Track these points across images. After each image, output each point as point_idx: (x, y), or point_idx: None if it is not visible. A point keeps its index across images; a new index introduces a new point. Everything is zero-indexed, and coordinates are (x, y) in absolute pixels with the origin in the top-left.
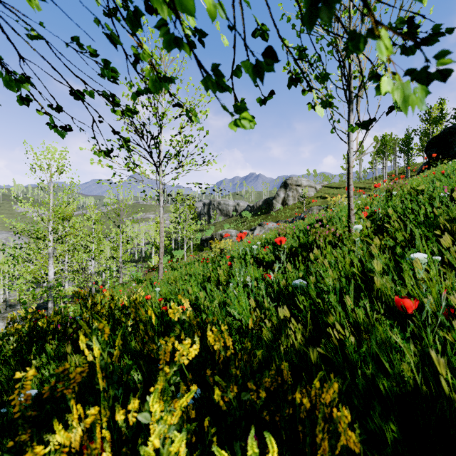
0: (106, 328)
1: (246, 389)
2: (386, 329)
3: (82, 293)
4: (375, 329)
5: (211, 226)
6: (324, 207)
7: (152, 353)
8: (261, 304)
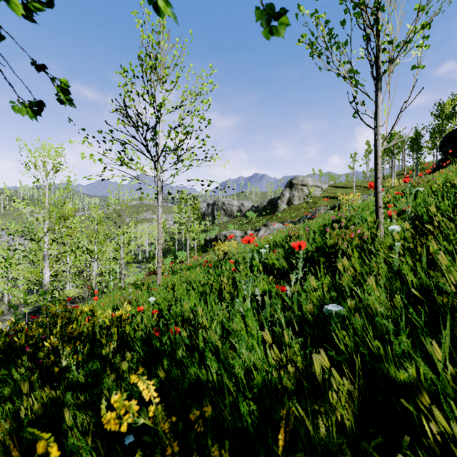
0: None
1: None
2: None
3: (52, 311)
4: None
5: (215, 227)
6: (332, 207)
7: None
8: (279, 336)
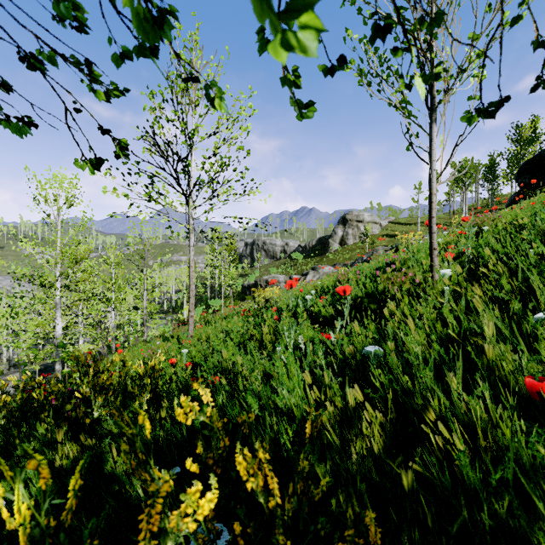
0: (43, 464)
1: (302, 538)
2: (535, 443)
3: (82, 359)
4: (519, 445)
5: (254, 271)
6: (391, 247)
7: (145, 484)
8: (320, 379)
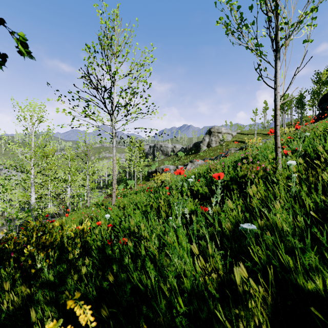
0: None
1: None
2: None
3: (30, 226)
4: None
5: (155, 163)
6: (239, 148)
7: None
8: (204, 248)
